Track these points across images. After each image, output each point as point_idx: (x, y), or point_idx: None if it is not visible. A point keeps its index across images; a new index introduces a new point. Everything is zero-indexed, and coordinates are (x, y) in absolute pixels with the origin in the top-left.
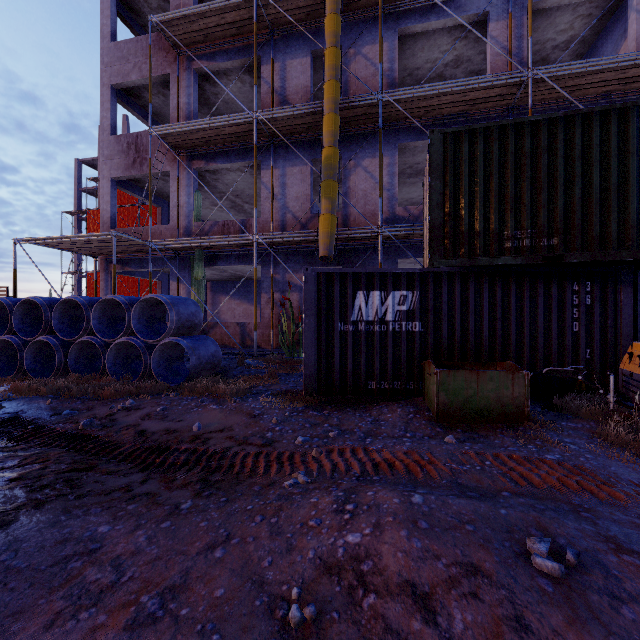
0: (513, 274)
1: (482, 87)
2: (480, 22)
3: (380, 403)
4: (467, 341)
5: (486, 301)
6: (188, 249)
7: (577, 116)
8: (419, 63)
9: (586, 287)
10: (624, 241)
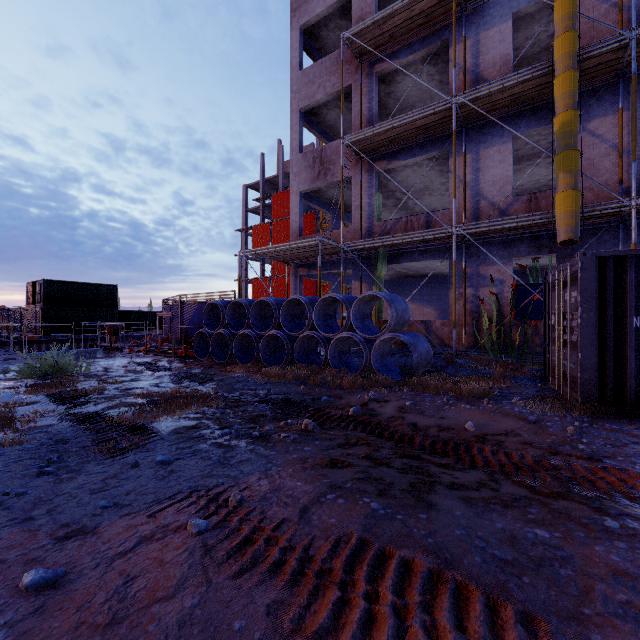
0: None
1: None
2: None
3: None
4: None
5: None
6: (372, 249)
7: None
8: None
9: None
10: None
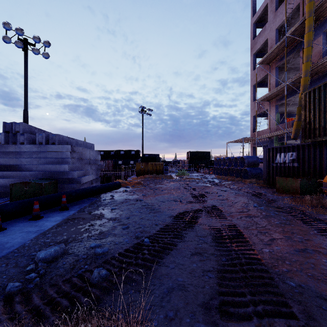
0: None
1: None
2: None
3: None
4: (316, 170)
5: (324, 154)
6: (271, 137)
7: None
8: None
9: None
10: None
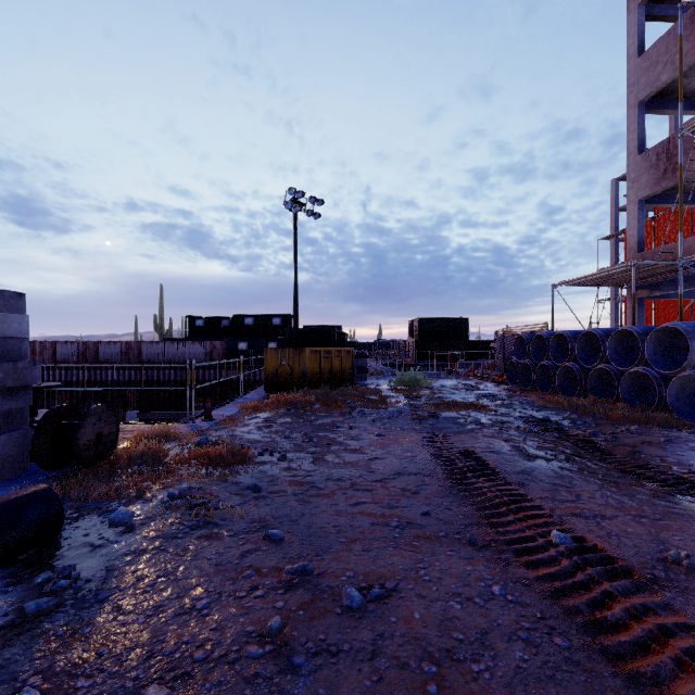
0: None
1: None
2: None
3: None
4: None
5: None
6: None
7: None
8: None
9: None
10: None
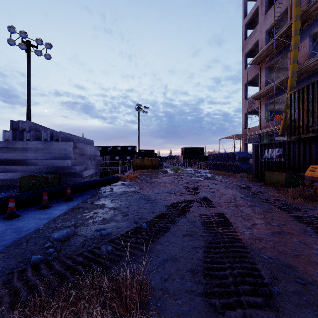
0: None
1: None
2: None
3: None
4: (300, 165)
5: (308, 150)
6: (261, 133)
7: None
8: None
9: None
10: None
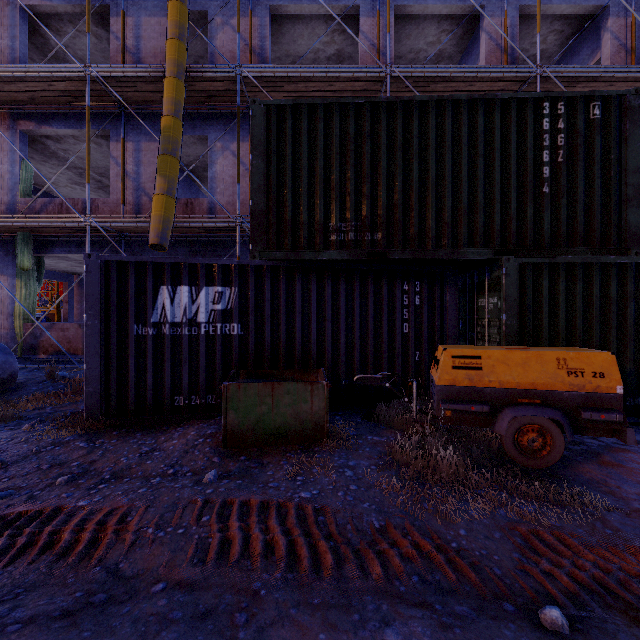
0: (343, 271)
1: (346, 78)
2: (355, 17)
3: (188, 423)
4: (294, 345)
5: (314, 300)
6: (7, 231)
7: (399, 103)
8: (301, 51)
9: (416, 287)
10: (442, 239)
